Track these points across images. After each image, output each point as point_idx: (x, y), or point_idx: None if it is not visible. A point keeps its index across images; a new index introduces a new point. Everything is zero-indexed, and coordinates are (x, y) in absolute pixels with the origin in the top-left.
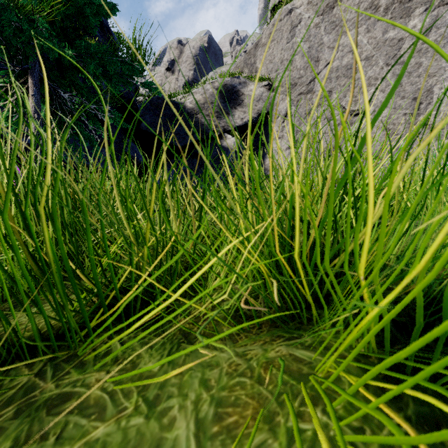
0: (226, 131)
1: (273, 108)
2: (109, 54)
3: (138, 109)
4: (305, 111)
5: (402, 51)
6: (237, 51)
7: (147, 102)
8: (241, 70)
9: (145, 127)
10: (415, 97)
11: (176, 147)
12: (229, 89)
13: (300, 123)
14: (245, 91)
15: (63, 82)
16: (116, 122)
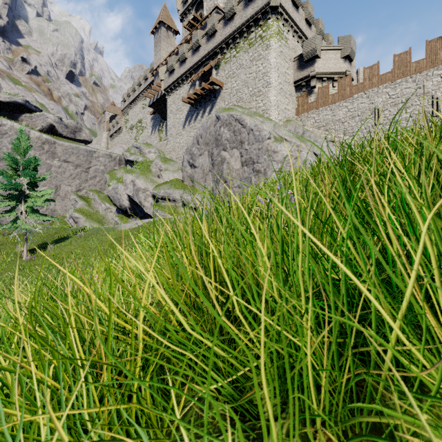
0: None
1: None
2: None
3: None
4: None
5: (52, 169)
6: None
7: None
8: None
9: None
10: (56, 186)
11: None
12: None
13: None
14: None
15: None
16: None
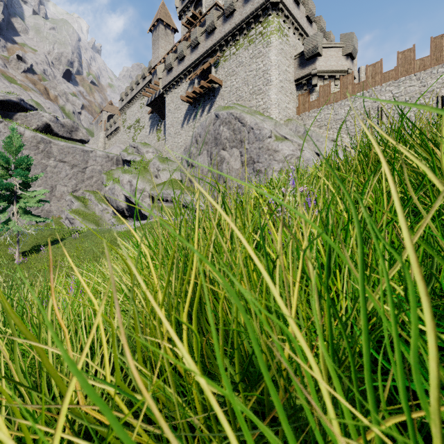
0: None
1: None
2: None
3: None
4: None
5: (47, 169)
6: None
7: None
8: None
9: None
10: (52, 186)
11: None
12: None
13: None
14: None
15: None
16: None
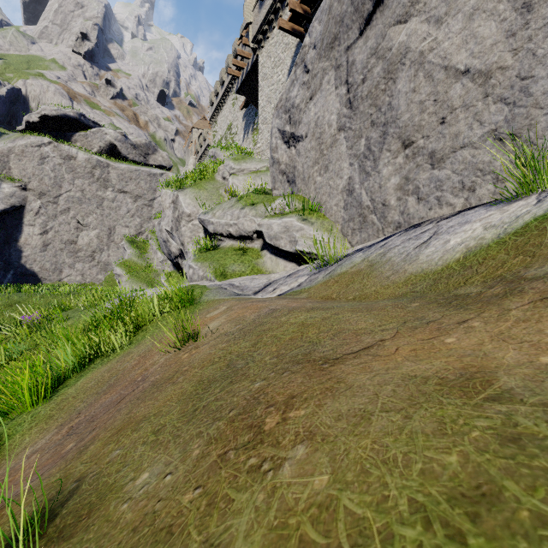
0: None
1: (26, 203)
2: None
3: None
4: (53, 214)
5: (104, 204)
6: None
7: None
8: None
9: None
10: (109, 228)
11: None
12: None
13: (49, 221)
14: None
15: None
16: None
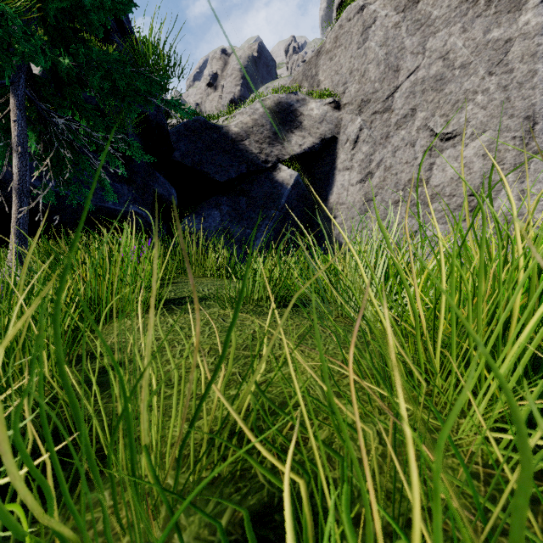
0: (280, 162)
1: (340, 132)
2: (123, 64)
3: (170, 135)
4: (381, 135)
5: (510, 55)
6: (294, 61)
7: (181, 126)
8: (299, 84)
9: (178, 157)
10: (528, 115)
11: (217, 182)
12: (284, 108)
13: (375, 150)
14: (304, 110)
15: (61, 102)
16: (135, 155)
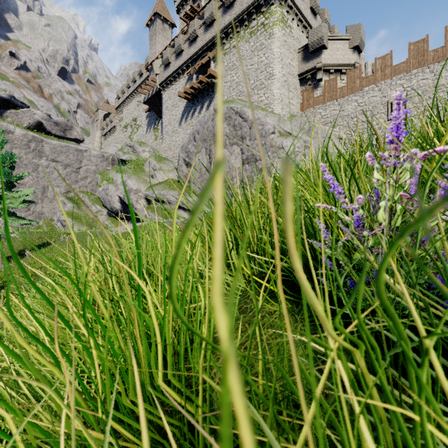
0: None
1: None
2: None
3: None
4: None
5: (39, 169)
6: None
7: None
8: None
9: None
10: (44, 187)
11: None
12: None
13: None
14: None
15: None
16: None
